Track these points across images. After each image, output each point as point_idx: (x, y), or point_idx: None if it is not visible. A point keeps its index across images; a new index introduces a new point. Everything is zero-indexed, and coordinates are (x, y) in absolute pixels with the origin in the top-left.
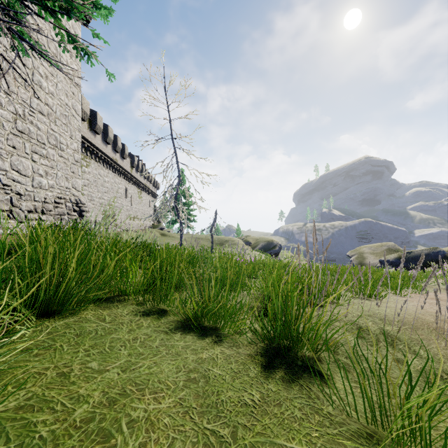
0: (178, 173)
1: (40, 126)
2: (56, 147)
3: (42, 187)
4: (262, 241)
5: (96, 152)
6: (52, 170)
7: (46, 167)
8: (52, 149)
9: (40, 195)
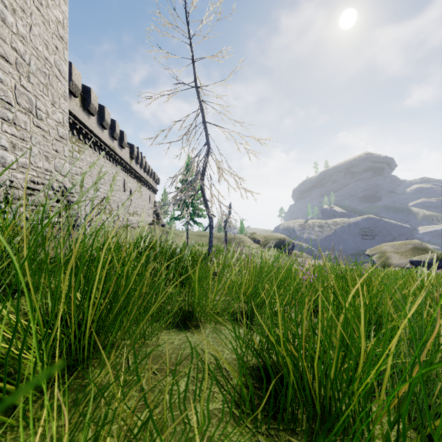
0: (207, 138)
1: (3, 77)
2: (30, 112)
3: (6, 164)
4: (273, 239)
5: (91, 136)
6: (23, 143)
7: (13, 138)
8: (24, 114)
9: (3, 176)
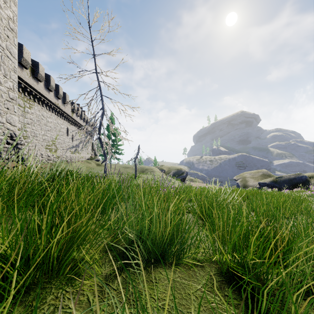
0: (102, 105)
1: None
2: None
3: None
4: (173, 169)
5: (39, 96)
6: None
7: None
8: None
9: None
